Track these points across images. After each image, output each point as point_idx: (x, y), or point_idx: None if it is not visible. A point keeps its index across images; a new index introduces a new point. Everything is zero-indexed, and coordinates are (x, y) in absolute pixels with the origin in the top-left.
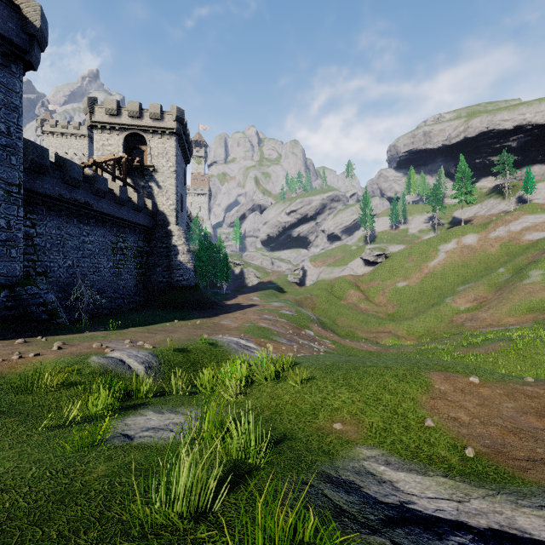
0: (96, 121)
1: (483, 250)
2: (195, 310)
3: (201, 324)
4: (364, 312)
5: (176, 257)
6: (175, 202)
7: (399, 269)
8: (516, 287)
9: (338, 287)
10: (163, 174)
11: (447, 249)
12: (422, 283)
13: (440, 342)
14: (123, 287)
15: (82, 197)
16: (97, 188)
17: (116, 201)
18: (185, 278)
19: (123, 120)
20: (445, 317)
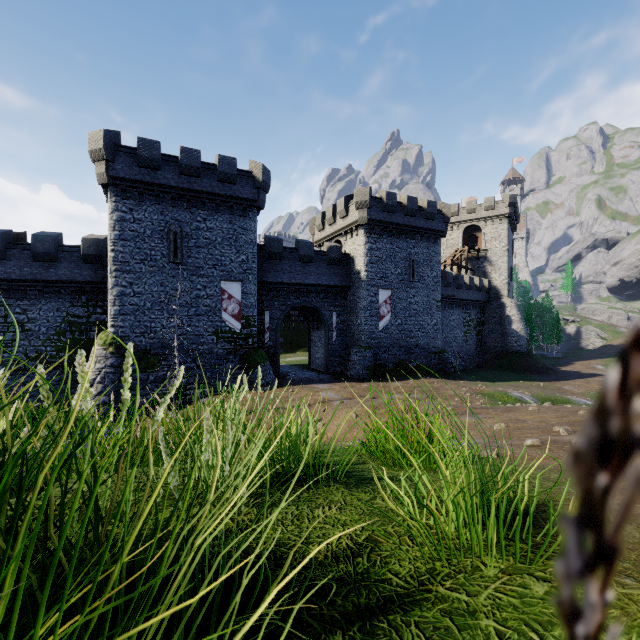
0: None
1: None
2: (532, 374)
3: (544, 386)
4: None
5: (510, 326)
6: (507, 277)
7: None
8: None
9: None
10: (495, 254)
11: None
12: None
13: None
14: (469, 350)
15: (450, 292)
16: (458, 284)
17: (466, 288)
18: (518, 345)
19: (462, 218)
20: None
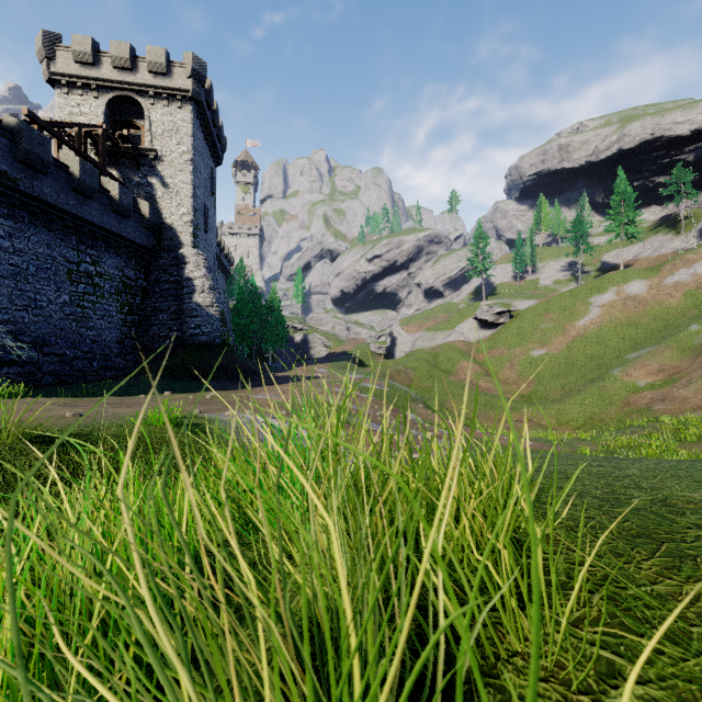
0: (58, 72)
1: (657, 302)
2: (216, 380)
3: (214, 398)
4: (486, 392)
5: (191, 297)
6: (192, 210)
7: (533, 332)
8: None
9: (444, 357)
10: (171, 164)
11: (602, 301)
12: (569, 350)
13: (633, 434)
14: (94, 341)
15: None
16: (26, 150)
17: (73, 186)
18: (204, 331)
19: (103, 73)
20: (616, 397)
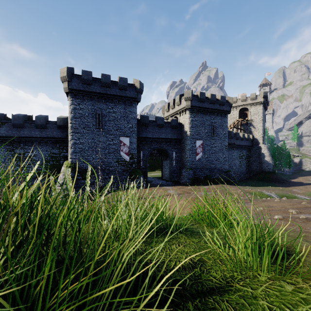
0: None
1: None
2: (275, 183)
3: (282, 189)
4: None
5: (263, 158)
6: (262, 133)
7: None
8: None
9: None
10: (256, 122)
11: None
12: None
13: None
14: (242, 170)
15: (232, 141)
16: (236, 137)
17: (241, 139)
18: (268, 168)
19: (238, 104)
20: None
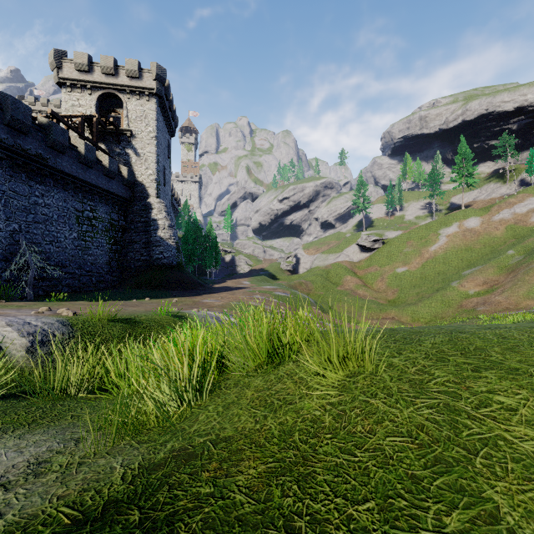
0: (64, 77)
1: (487, 233)
2: (175, 290)
3: (178, 302)
4: (363, 298)
5: (156, 232)
6: (156, 172)
7: (398, 254)
8: (532, 268)
9: (334, 273)
10: (141, 140)
11: (448, 233)
12: (423, 268)
13: None
14: (92, 263)
15: (32, 147)
16: (53, 139)
17: (80, 160)
18: (165, 256)
19: (95, 77)
20: (453, 301)
